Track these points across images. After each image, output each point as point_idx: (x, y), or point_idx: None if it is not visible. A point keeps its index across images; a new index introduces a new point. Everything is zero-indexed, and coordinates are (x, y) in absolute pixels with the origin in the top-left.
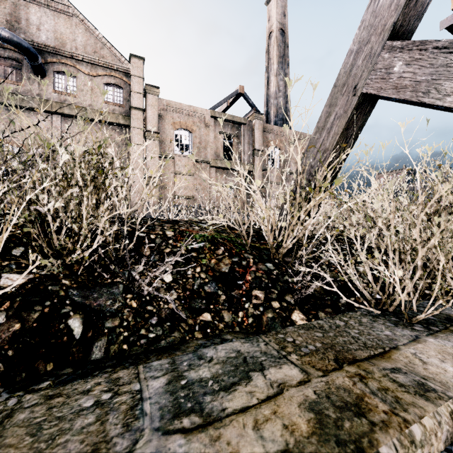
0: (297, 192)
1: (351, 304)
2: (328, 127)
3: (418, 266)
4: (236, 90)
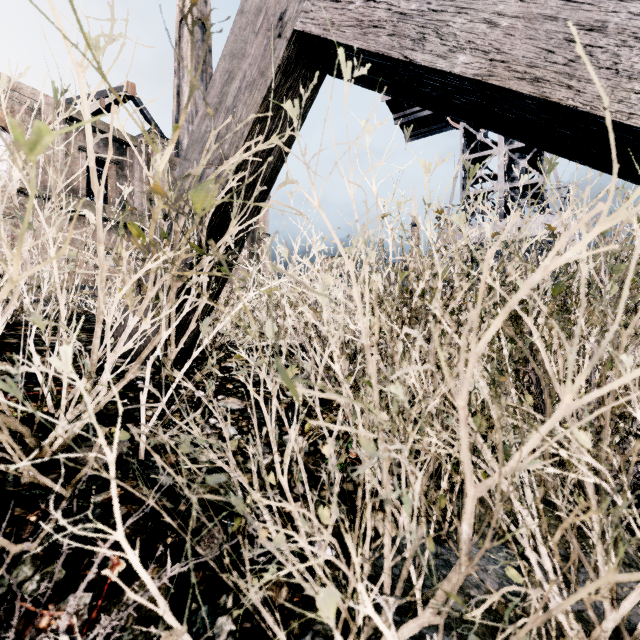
0: (99, 240)
1: (251, 629)
2: (227, 107)
3: (463, 542)
4: (119, 85)
